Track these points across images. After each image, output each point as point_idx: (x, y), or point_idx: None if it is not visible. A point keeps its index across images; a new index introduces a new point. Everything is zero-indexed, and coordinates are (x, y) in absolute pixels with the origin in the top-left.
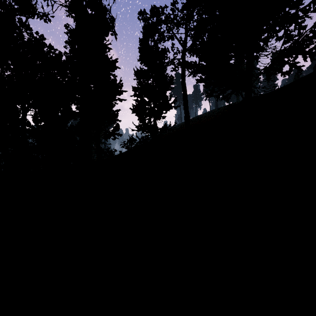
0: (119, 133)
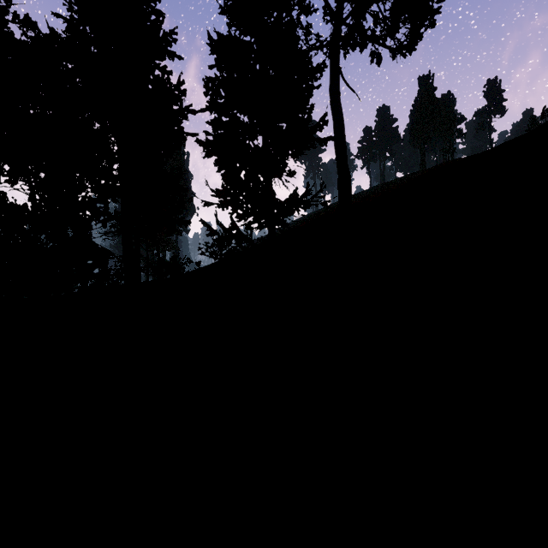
0: (182, 218)
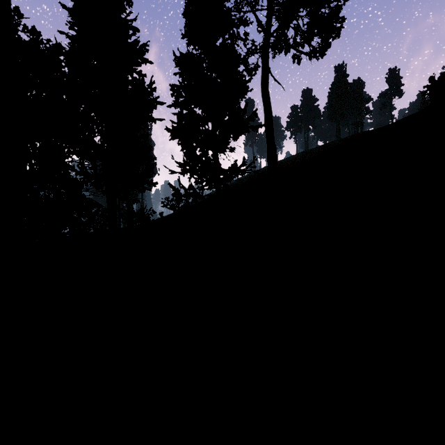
0: (152, 180)
